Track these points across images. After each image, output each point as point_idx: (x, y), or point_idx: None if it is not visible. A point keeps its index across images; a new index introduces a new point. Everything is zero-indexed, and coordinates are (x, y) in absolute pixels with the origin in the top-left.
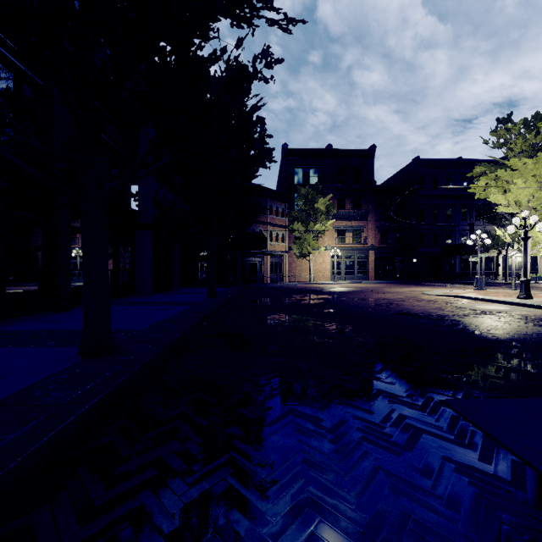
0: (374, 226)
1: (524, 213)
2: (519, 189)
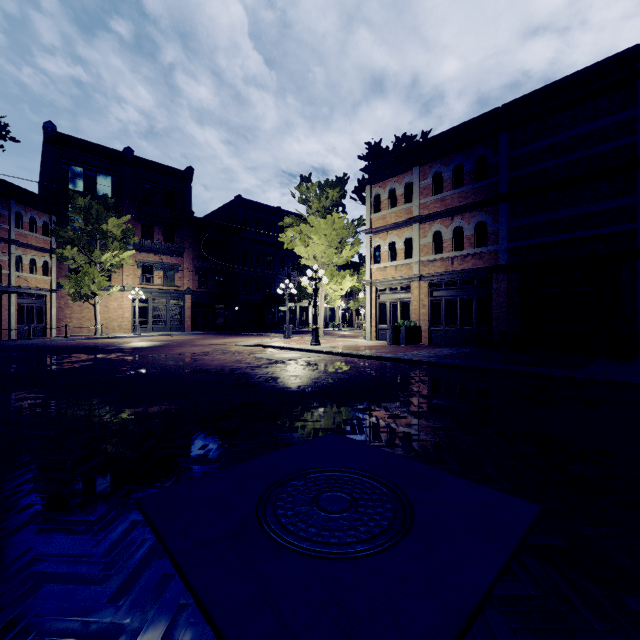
0: (192, 266)
1: (315, 267)
2: (316, 245)
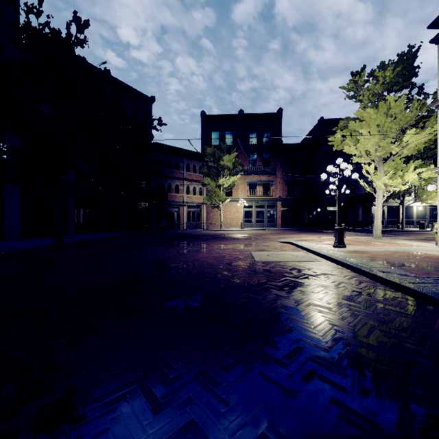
0: (282, 180)
1: (338, 161)
2: (366, 139)
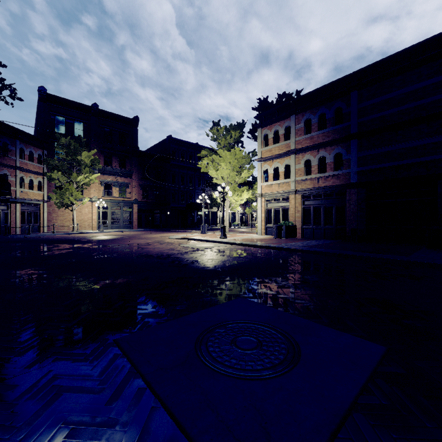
0: (138, 184)
1: (223, 184)
2: (223, 169)
